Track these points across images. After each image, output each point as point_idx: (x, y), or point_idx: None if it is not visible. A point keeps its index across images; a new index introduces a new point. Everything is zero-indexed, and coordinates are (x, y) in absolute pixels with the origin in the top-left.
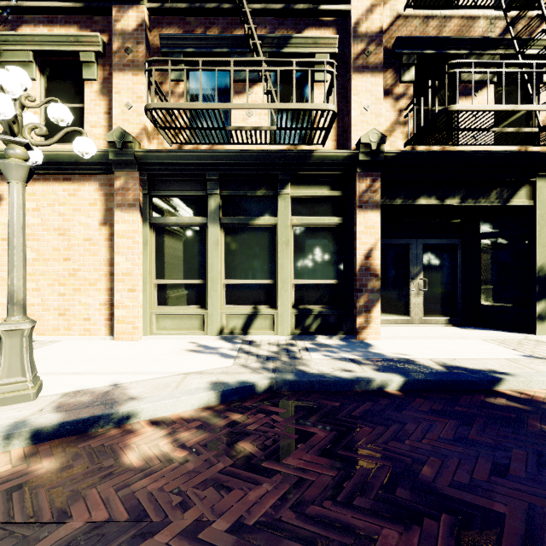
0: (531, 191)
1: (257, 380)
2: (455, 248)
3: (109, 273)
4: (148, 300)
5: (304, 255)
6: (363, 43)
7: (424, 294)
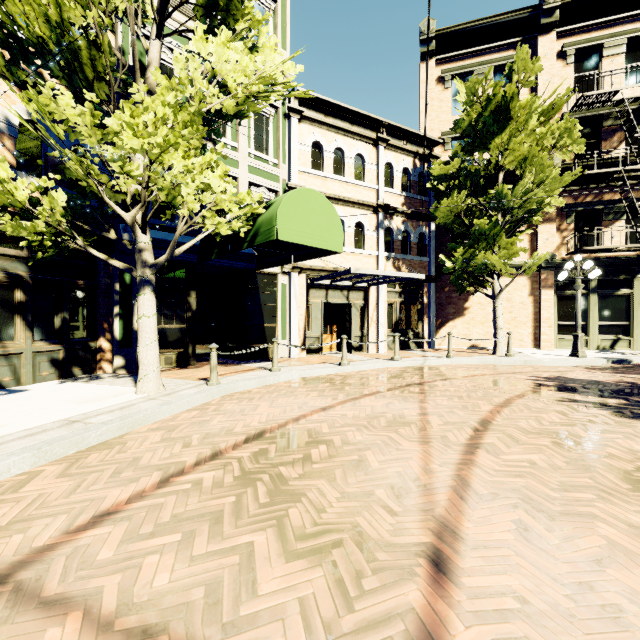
0: None
1: None
2: None
3: (533, 319)
4: (555, 332)
5: None
6: None
7: None
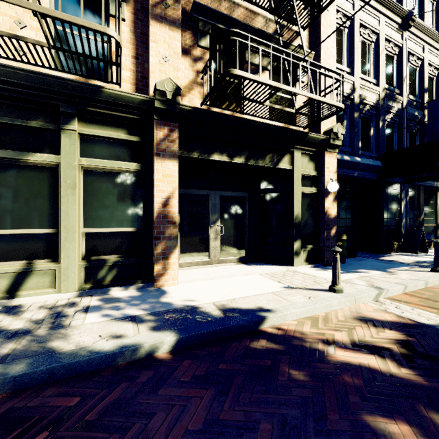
0: (291, 159)
1: None
2: (244, 200)
3: None
4: None
5: (98, 201)
6: None
7: (221, 238)
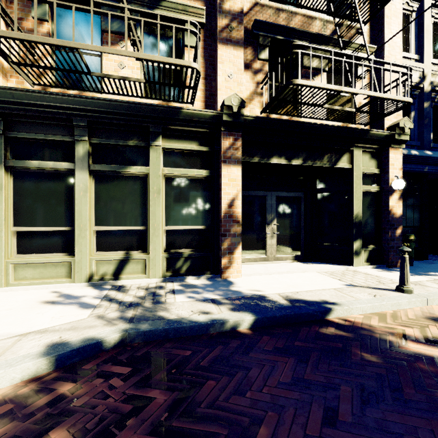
0: (350, 157)
1: (106, 335)
2: (300, 200)
3: None
4: (2, 249)
5: (176, 203)
6: (226, 18)
7: (277, 237)
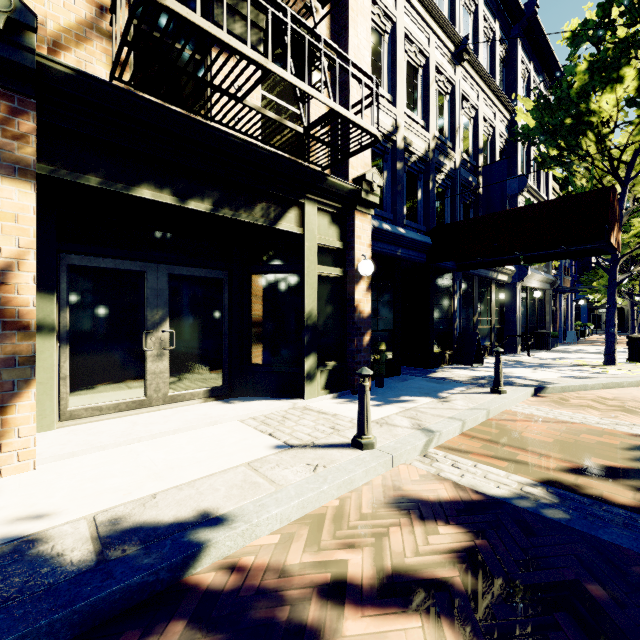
0: (300, 216)
1: None
2: (221, 285)
3: None
4: None
5: None
6: None
7: (172, 355)
